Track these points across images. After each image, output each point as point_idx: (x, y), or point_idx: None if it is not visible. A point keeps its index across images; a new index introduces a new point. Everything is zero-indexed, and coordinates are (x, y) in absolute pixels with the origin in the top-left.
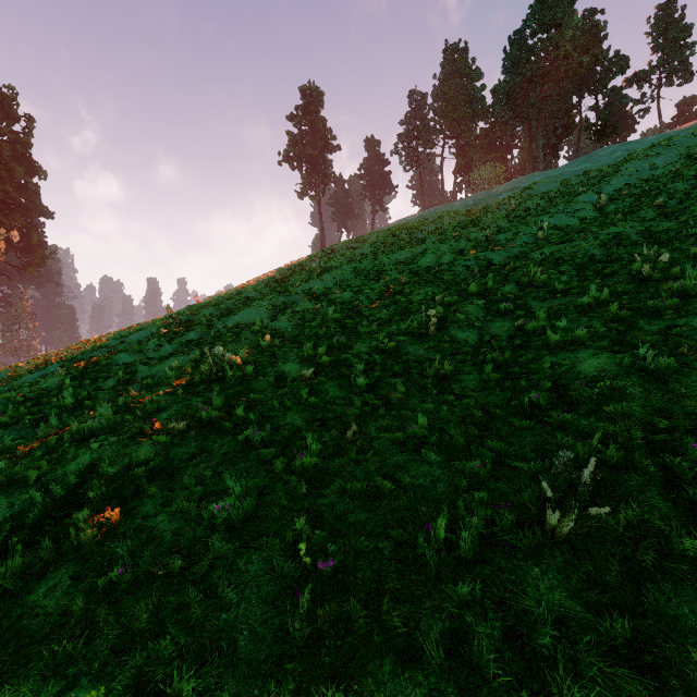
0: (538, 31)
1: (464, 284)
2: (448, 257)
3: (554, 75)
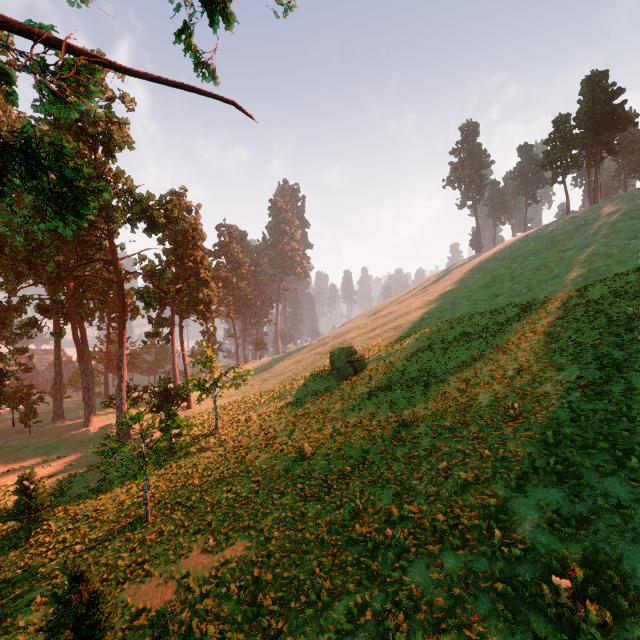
0: None
1: (517, 299)
2: (526, 281)
3: None
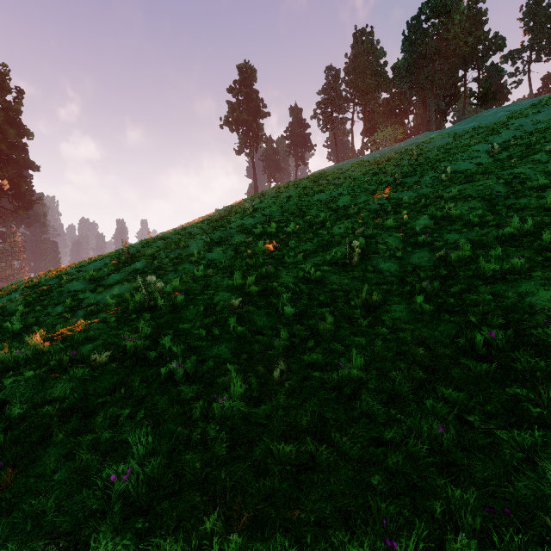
0: (431, 16)
1: (380, 219)
2: (362, 198)
3: (444, 53)
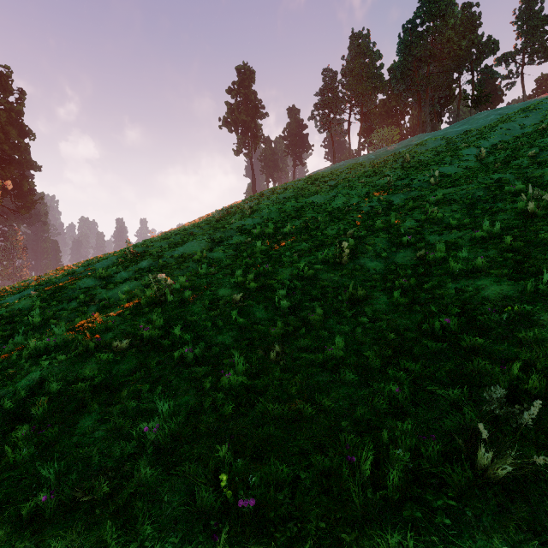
0: (426, 20)
1: (370, 221)
2: (355, 200)
3: (439, 56)
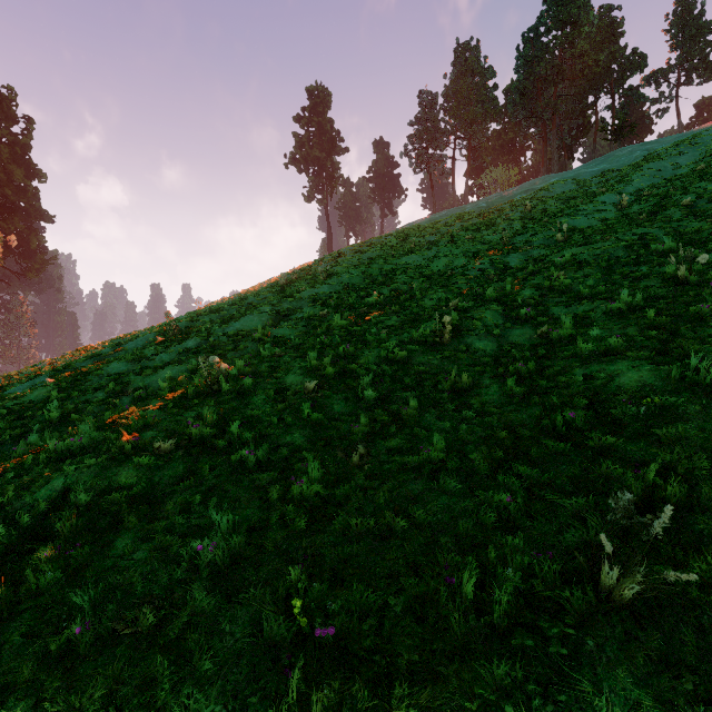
0: (553, 28)
1: (479, 289)
2: (461, 261)
3: (569, 74)
